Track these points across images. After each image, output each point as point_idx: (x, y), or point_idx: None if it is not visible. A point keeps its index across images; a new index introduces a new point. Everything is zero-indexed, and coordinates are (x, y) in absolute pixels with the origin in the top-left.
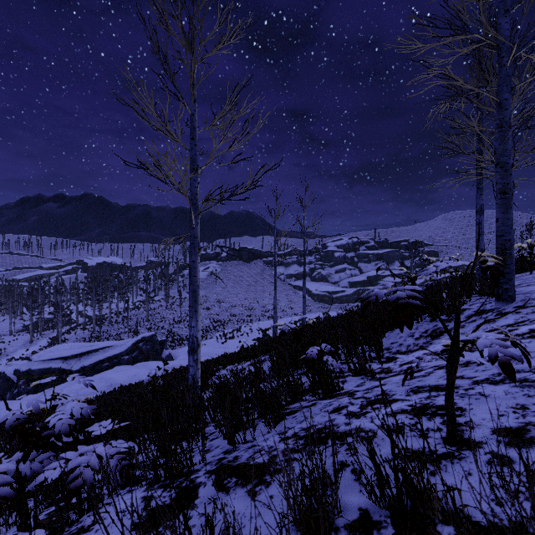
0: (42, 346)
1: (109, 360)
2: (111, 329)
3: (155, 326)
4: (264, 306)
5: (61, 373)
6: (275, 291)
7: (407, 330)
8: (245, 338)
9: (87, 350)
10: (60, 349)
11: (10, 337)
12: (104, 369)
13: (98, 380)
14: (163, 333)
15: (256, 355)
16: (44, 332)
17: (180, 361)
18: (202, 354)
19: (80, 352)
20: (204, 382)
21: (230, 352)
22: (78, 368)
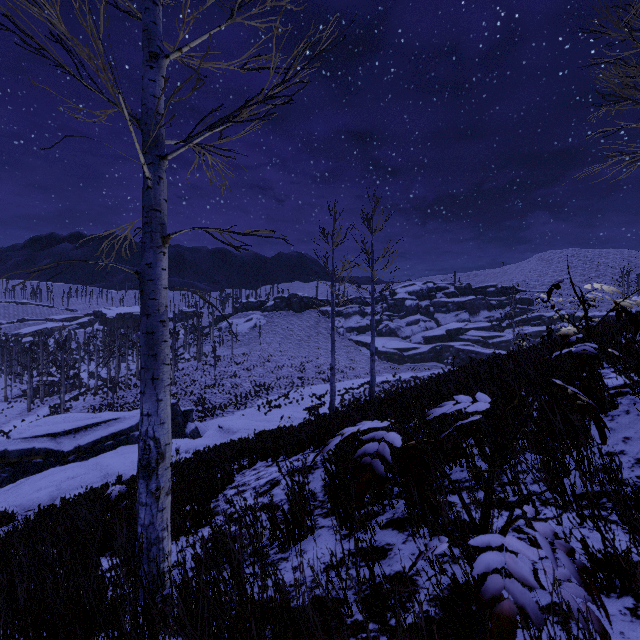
0: (42, 416)
1: (113, 437)
2: (128, 395)
3: (182, 391)
4: (319, 366)
5: (48, 455)
6: (333, 346)
7: (634, 422)
8: (294, 406)
9: (85, 424)
10: (50, 423)
11: (4, 404)
12: (107, 450)
13: (91, 467)
14: (192, 399)
15: (302, 448)
16: (47, 398)
17: (206, 439)
18: (237, 429)
19: (75, 426)
20: (201, 509)
21: (273, 426)
22: (71, 448)
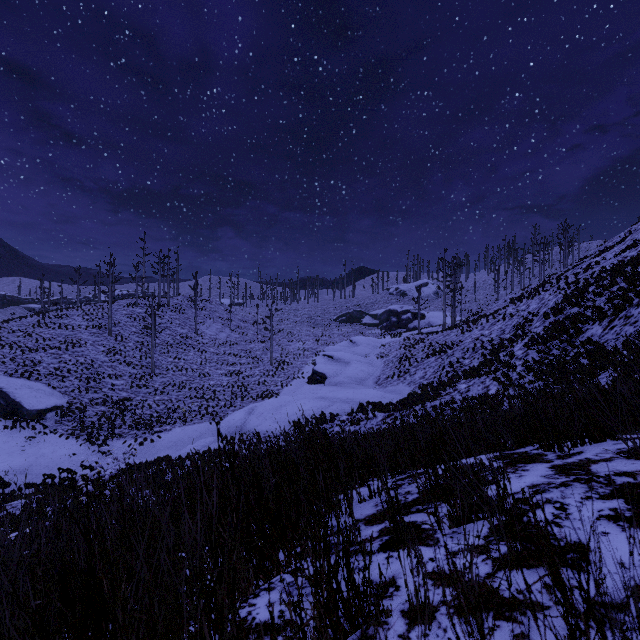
0: None
1: None
2: None
3: None
4: None
5: None
6: None
7: None
8: None
9: None
10: None
11: None
12: None
13: None
14: None
15: None
16: None
17: None
18: None
19: None
20: None
21: None
22: None
